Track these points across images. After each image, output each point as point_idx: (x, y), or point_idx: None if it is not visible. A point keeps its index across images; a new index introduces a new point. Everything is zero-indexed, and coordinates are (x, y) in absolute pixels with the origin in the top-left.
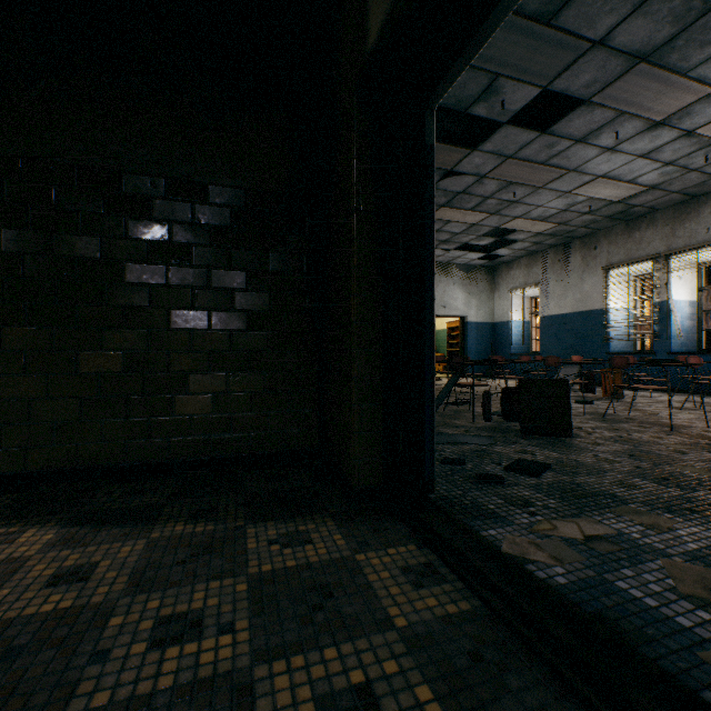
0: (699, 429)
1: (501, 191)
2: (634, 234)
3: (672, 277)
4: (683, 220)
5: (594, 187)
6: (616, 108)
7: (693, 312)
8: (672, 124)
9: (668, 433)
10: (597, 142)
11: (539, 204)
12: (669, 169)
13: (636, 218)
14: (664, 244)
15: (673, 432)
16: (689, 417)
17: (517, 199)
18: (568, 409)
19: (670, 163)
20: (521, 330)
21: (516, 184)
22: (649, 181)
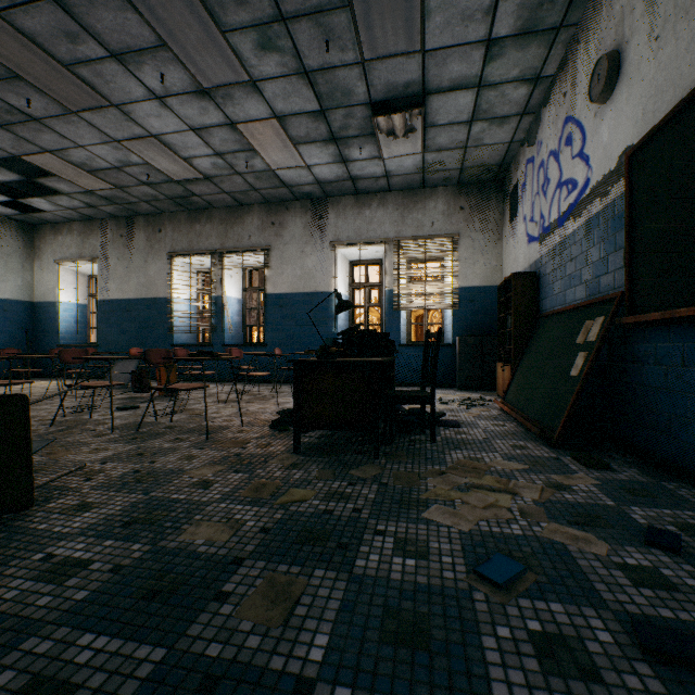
0: (236, 429)
1: (3, 84)
2: (197, 226)
3: (226, 274)
4: (234, 223)
5: (150, 149)
6: (156, 29)
7: (242, 309)
8: (219, 103)
9: (203, 445)
10: (141, 76)
11: (80, 143)
12: (220, 162)
13: (198, 210)
14: (220, 242)
15: (210, 442)
16: (231, 412)
17: (39, 116)
18: (26, 453)
19: (221, 155)
20: (77, 315)
21: (28, 84)
22: (205, 169)
